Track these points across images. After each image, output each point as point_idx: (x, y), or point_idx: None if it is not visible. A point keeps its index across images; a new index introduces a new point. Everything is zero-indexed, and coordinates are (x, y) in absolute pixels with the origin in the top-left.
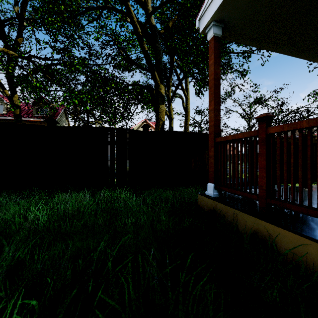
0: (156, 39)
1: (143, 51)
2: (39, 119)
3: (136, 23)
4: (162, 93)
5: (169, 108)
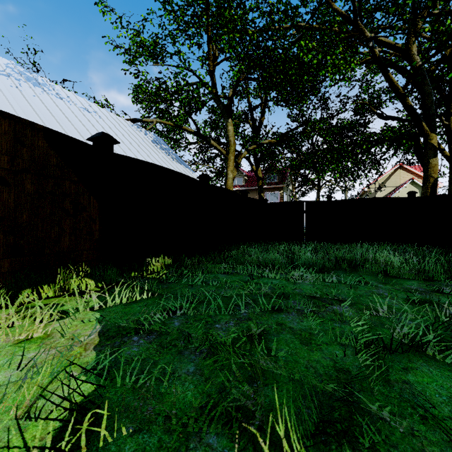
0: (423, 82)
1: (405, 107)
2: (269, 185)
3: (397, 86)
4: (433, 144)
5: (449, 144)
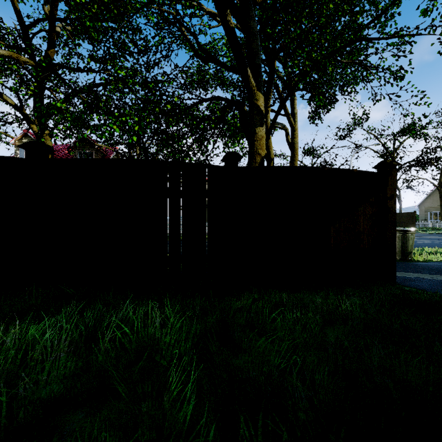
0: (249, 13)
1: (227, 29)
2: None
3: None
4: (260, 107)
5: (266, 142)
